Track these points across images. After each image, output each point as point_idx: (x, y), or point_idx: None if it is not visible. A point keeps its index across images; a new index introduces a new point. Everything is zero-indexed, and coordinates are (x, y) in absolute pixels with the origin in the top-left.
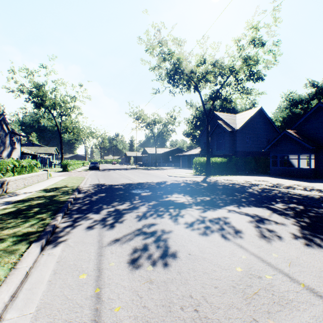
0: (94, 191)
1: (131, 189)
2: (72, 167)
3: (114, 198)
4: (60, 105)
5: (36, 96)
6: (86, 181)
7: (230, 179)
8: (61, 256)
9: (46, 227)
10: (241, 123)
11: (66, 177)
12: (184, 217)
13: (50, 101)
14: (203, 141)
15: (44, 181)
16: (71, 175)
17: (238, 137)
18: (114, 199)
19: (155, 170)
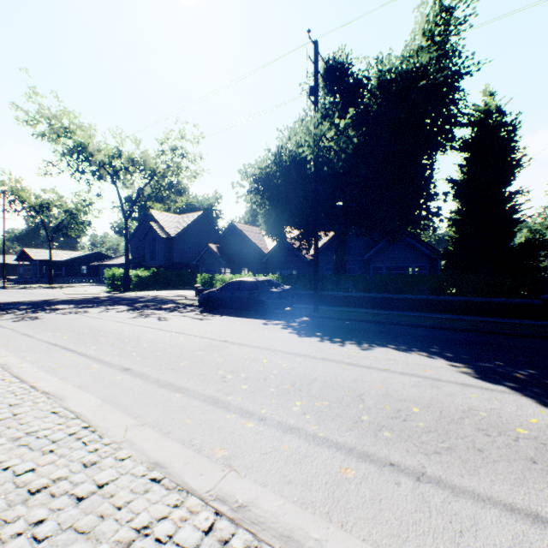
0: None
1: (3, 305)
2: None
3: None
4: None
5: None
6: None
7: (146, 294)
8: None
9: None
10: (180, 229)
11: None
12: (58, 312)
13: None
14: (136, 245)
15: None
16: None
17: (176, 245)
18: None
19: (46, 288)
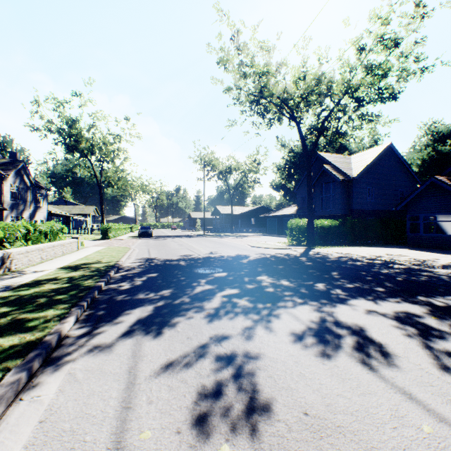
0: (139, 269)
1: (195, 266)
2: (115, 234)
3: (168, 282)
4: (100, 148)
5: (67, 135)
6: (131, 254)
7: (347, 252)
8: (53, 405)
9: (45, 337)
10: (360, 168)
11: (104, 247)
12: (283, 320)
13: (87, 143)
14: (301, 195)
15: (71, 253)
16: (112, 244)
17: (356, 189)
18: (168, 283)
19: (230, 237)
